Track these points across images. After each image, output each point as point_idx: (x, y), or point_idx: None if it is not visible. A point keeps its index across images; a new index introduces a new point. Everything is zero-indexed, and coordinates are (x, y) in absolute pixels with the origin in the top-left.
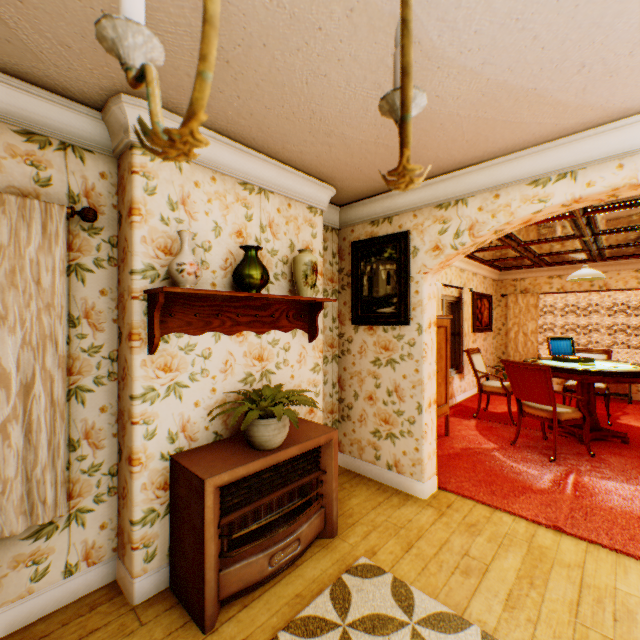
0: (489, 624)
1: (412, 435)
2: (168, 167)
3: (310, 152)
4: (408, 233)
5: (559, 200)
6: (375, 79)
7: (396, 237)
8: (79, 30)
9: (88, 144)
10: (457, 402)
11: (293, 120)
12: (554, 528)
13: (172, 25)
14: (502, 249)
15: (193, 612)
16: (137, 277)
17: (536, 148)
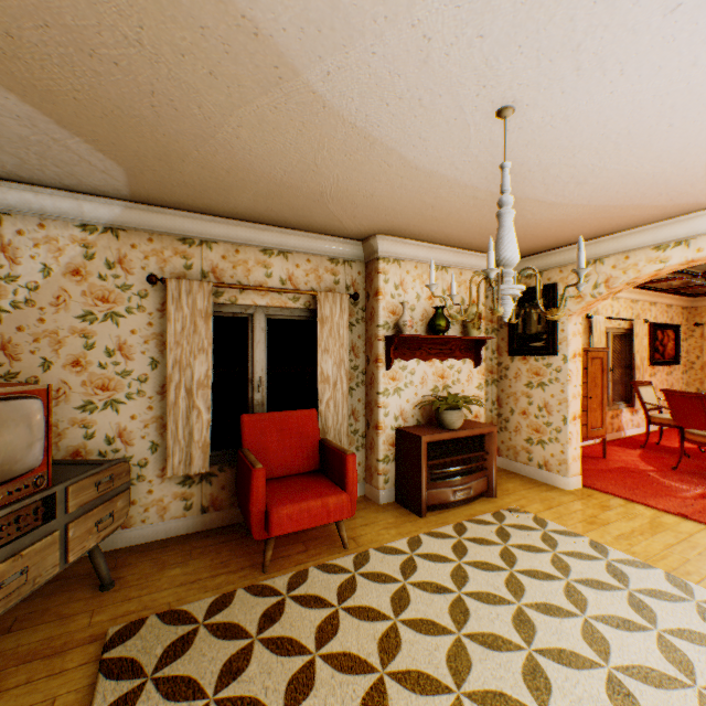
0: (598, 541)
1: (558, 441)
2: (394, 266)
3: (477, 242)
4: (555, 285)
5: (675, 261)
6: (519, 214)
7: (544, 288)
8: (371, 221)
9: (354, 259)
10: (627, 436)
11: (467, 232)
12: (680, 516)
13: (414, 214)
14: (675, 280)
15: (413, 509)
16: (380, 329)
17: (654, 225)
